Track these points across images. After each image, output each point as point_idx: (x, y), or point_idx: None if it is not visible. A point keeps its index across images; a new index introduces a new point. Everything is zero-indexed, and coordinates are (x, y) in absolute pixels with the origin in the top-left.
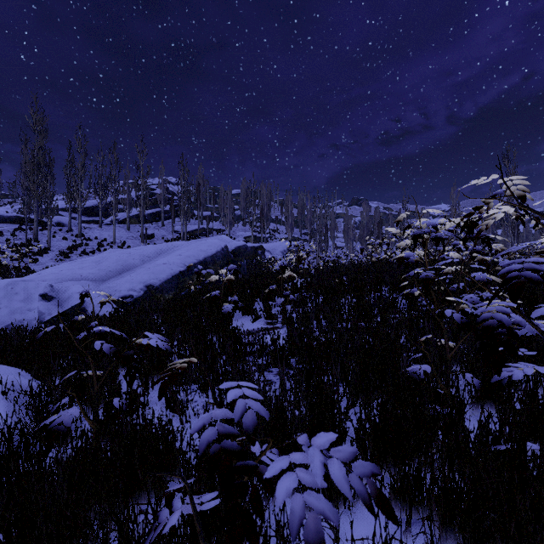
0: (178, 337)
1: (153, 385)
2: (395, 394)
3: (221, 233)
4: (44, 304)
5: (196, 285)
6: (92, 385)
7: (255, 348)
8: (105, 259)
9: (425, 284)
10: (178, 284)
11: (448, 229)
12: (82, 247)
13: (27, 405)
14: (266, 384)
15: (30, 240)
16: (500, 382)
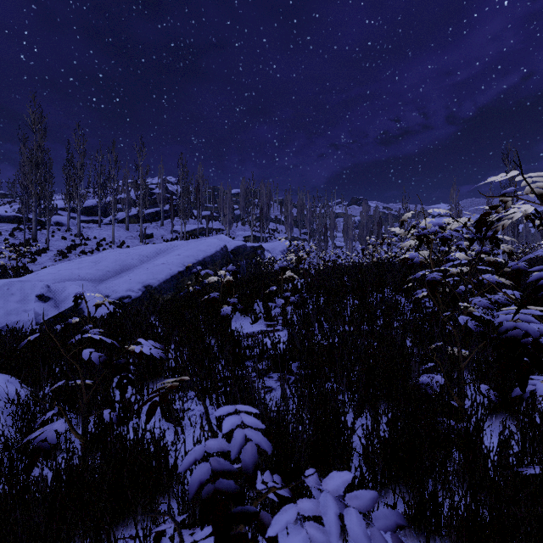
0: (175, 340)
1: (140, 407)
2: (406, 408)
3: (220, 232)
4: (41, 305)
5: (195, 285)
6: (81, 396)
7: (255, 352)
8: (104, 259)
9: (432, 286)
10: (176, 284)
11: (454, 229)
12: (81, 247)
13: (14, 415)
14: (266, 391)
15: (28, 239)
16: (520, 396)
